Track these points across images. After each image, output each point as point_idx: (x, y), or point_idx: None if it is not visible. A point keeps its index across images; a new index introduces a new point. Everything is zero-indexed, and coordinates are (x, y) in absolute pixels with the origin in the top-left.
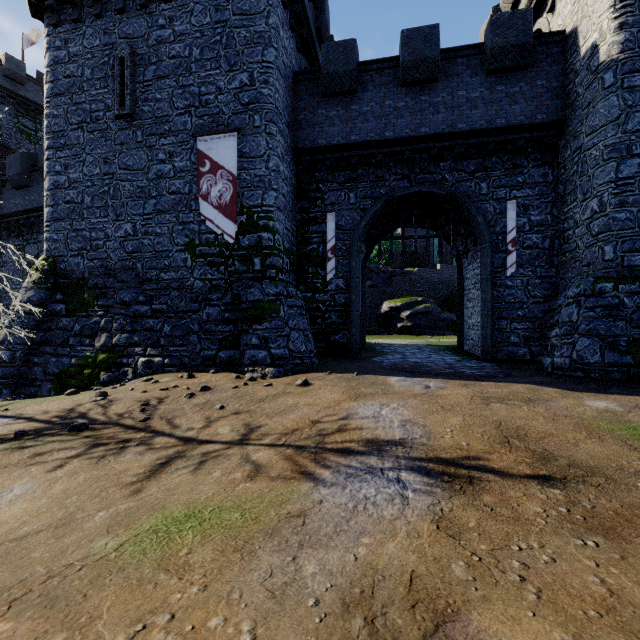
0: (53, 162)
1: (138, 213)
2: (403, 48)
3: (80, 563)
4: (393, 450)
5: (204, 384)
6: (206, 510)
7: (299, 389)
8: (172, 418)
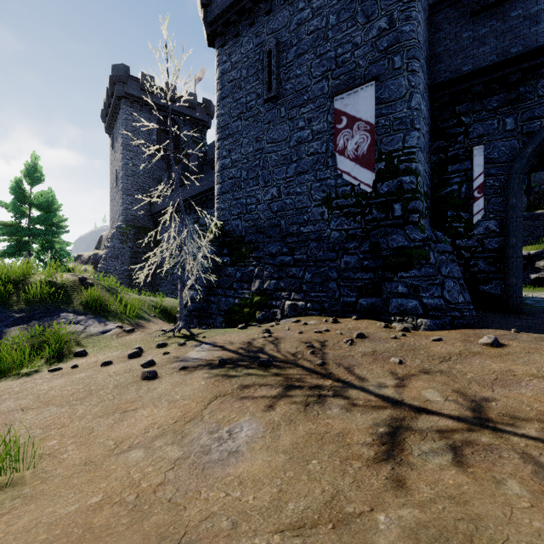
0: (221, 150)
1: (282, 178)
2: None
3: None
4: None
5: (354, 330)
6: None
7: (490, 350)
8: (349, 366)
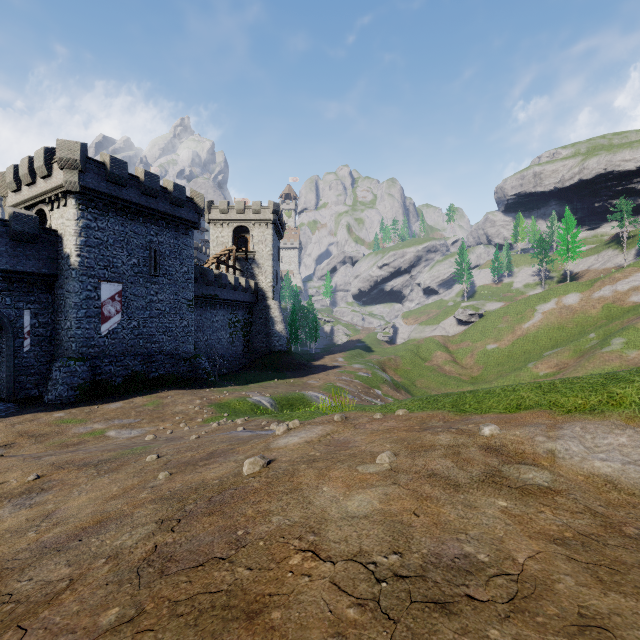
0: None
1: None
2: None
3: None
4: None
5: None
6: None
7: None
8: None
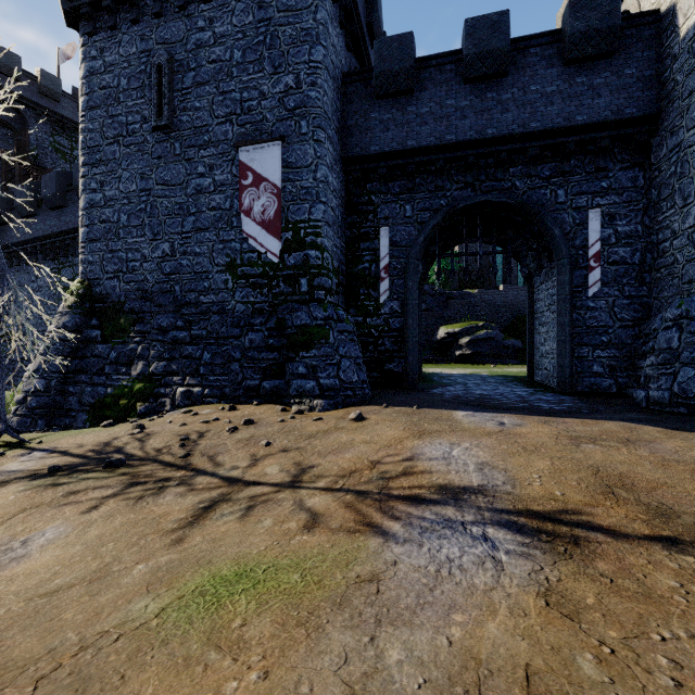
0: (88, 179)
1: (176, 232)
2: (467, 39)
3: (117, 631)
4: (472, 499)
5: (247, 417)
6: (259, 568)
7: (353, 424)
8: (214, 455)
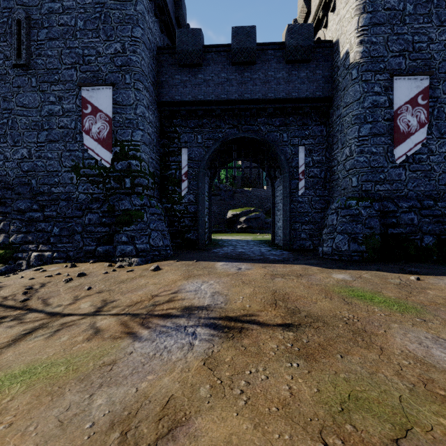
0: None
1: (33, 141)
2: (233, 39)
3: None
4: (199, 313)
5: (82, 271)
6: (41, 366)
7: (152, 273)
8: (47, 298)
